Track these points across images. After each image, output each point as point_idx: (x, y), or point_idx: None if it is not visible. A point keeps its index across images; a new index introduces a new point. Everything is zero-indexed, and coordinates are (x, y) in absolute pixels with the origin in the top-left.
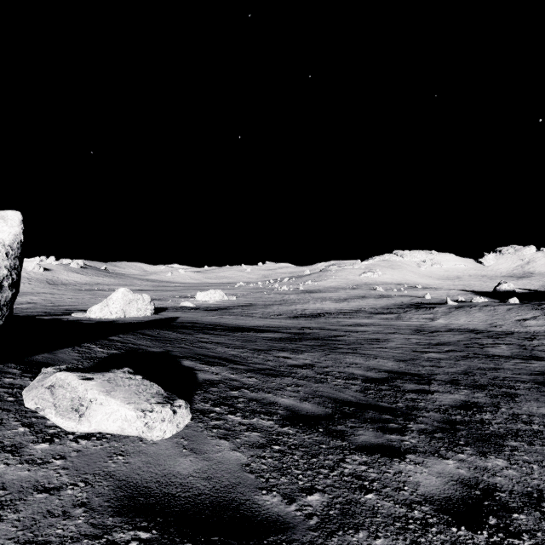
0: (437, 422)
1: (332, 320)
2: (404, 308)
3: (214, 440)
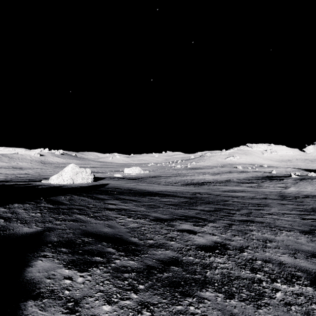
0: None
1: (213, 187)
2: (261, 179)
3: None
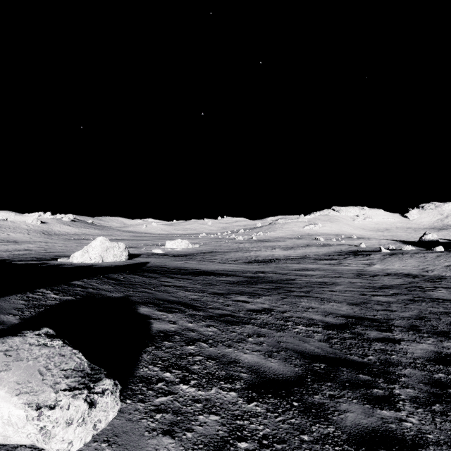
0: (424, 385)
1: (282, 265)
2: (344, 255)
3: (153, 439)
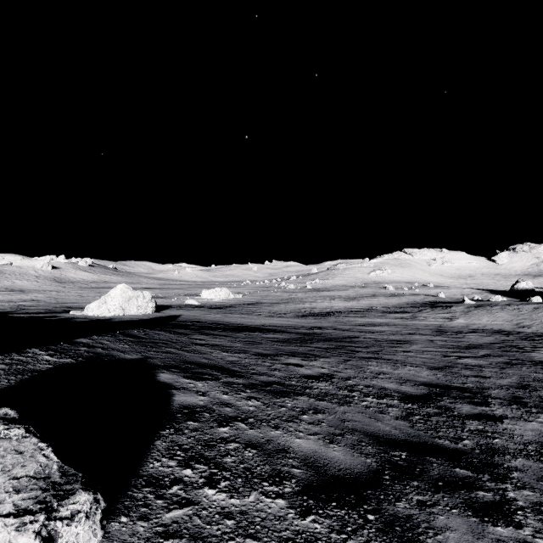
0: None
1: (343, 319)
2: (419, 307)
3: None
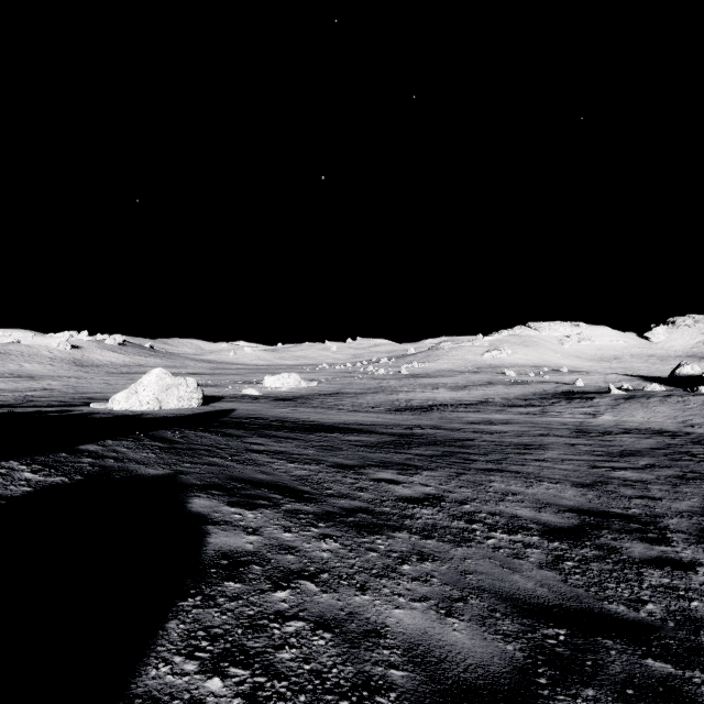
0: None
1: (450, 415)
2: (550, 399)
3: None
